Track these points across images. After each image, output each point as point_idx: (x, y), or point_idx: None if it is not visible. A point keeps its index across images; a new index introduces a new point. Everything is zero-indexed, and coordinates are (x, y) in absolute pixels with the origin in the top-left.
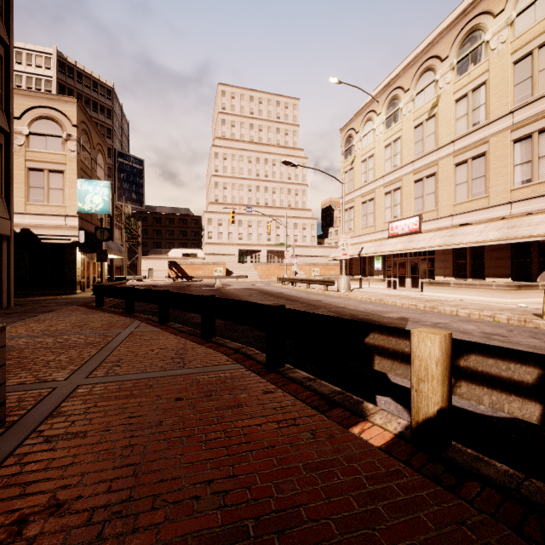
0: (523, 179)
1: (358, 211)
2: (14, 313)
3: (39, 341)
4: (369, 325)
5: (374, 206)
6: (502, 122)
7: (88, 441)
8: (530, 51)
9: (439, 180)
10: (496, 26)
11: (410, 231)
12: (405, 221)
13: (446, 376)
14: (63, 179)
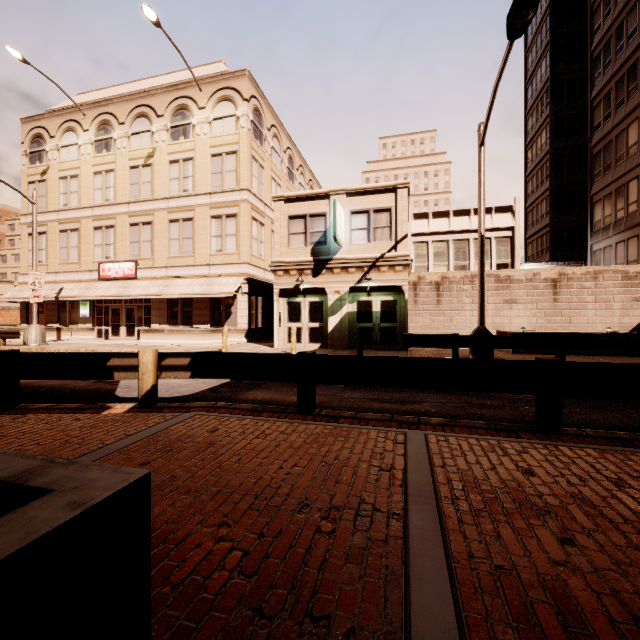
0: (217, 248)
1: (53, 240)
2: None
3: None
4: (110, 354)
5: (79, 239)
6: (204, 198)
7: None
8: (221, 153)
9: (156, 231)
10: (200, 117)
11: (125, 276)
12: (120, 265)
13: (156, 370)
14: None
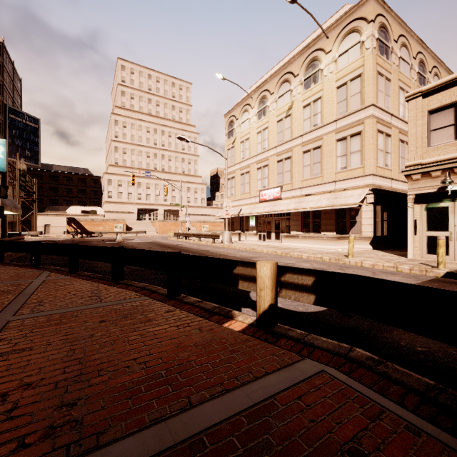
0: (342, 166)
1: (238, 181)
2: None
3: None
4: (235, 262)
5: (249, 177)
6: (330, 126)
7: (36, 352)
8: (346, 82)
9: (293, 162)
10: (327, 60)
11: (274, 198)
12: (271, 190)
13: (274, 286)
14: None
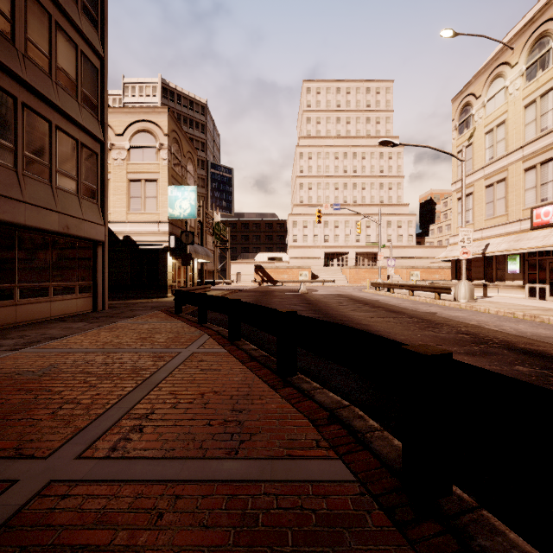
0: None
1: (479, 198)
2: (101, 318)
3: (88, 359)
4: None
5: (505, 189)
6: None
7: None
8: None
9: None
10: None
11: None
12: None
13: None
14: (156, 187)
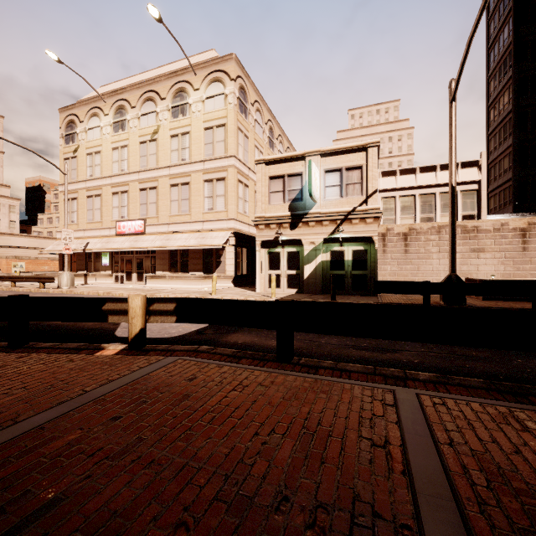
0: (209, 207)
1: (82, 204)
2: None
3: None
4: (105, 299)
5: (101, 203)
6: (199, 165)
7: None
8: (213, 126)
9: (160, 194)
10: (195, 97)
11: (136, 231)
12: (132, 223)
13: (144, 314)
14: None
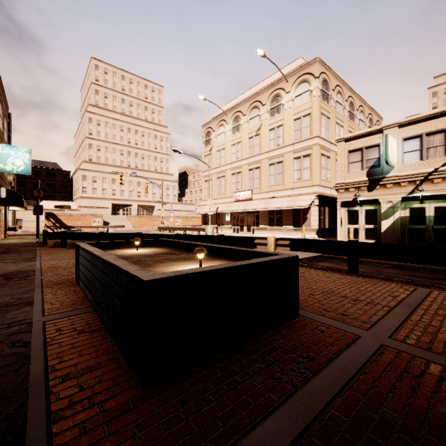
0: (297, 177)
1: (214, 183)
2: (9, 252)
3: None
4: (255, 237)
5: (225, 181)
6: (289, 147)
7: None
8: (300, 117)
9: (262, 172)
10: (287, 98)
11: (246, 198)
12: (244, 193)
13: (274, 245)
14: None
